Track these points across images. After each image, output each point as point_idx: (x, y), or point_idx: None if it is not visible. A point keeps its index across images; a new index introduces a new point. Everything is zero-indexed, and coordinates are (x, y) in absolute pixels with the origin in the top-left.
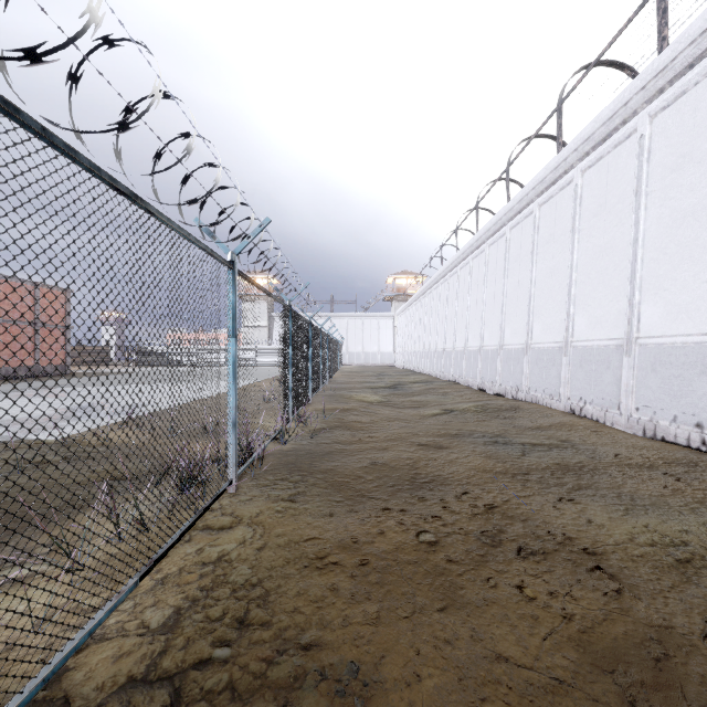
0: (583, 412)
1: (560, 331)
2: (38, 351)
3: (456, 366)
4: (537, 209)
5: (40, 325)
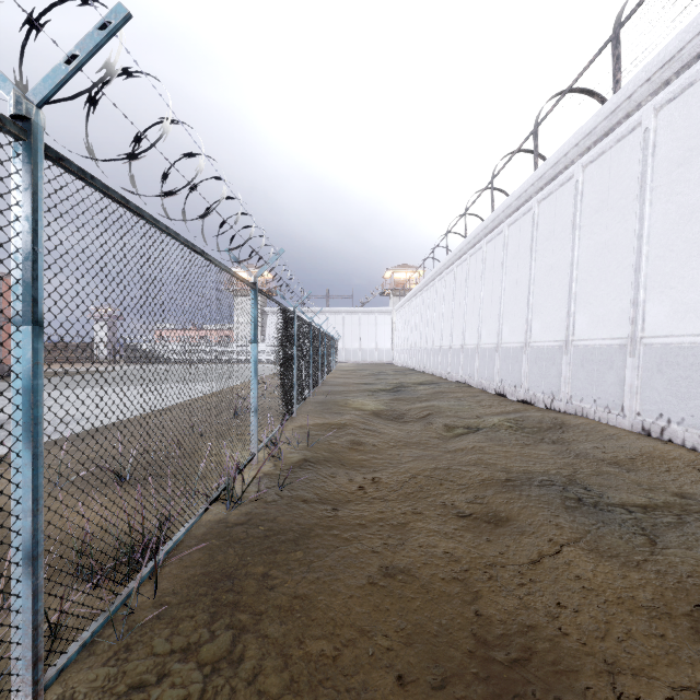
0: (667, 435)
1: (621, 324)
2: (0, 349)
3: (466, 365)
4: (580, 171)
5: (3, 319)
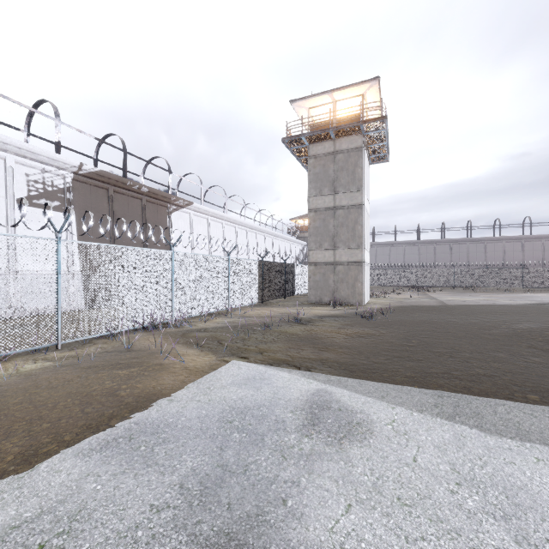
0: None
1: None
2: None
3: None
4: None
5: None
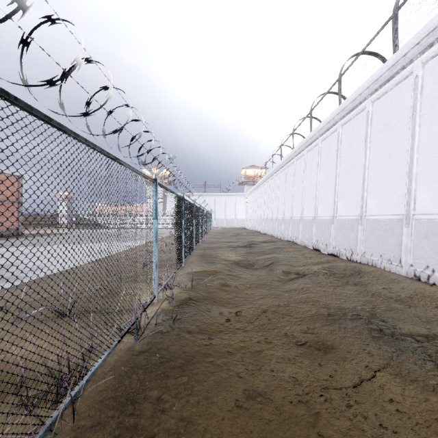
0: (432, 280)
1: (399, 205)
2: None
3: (294, 230)
4: (370, 105)
5: None
